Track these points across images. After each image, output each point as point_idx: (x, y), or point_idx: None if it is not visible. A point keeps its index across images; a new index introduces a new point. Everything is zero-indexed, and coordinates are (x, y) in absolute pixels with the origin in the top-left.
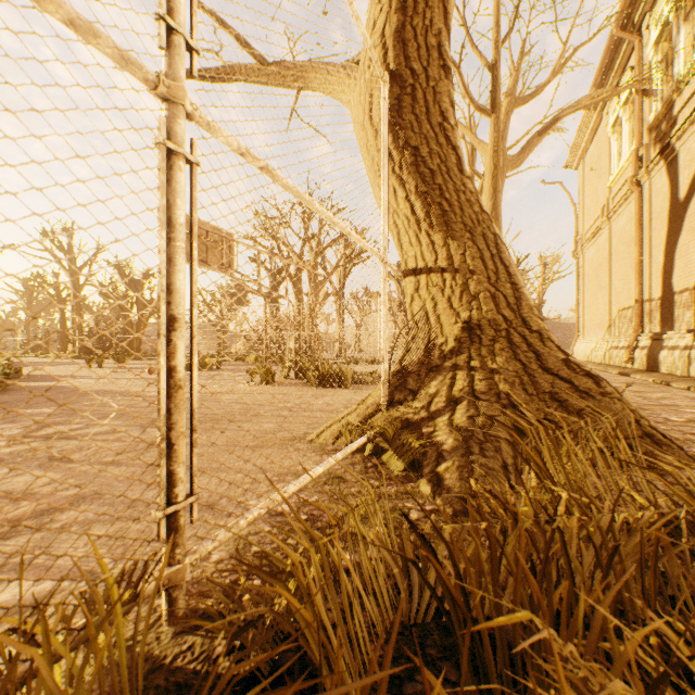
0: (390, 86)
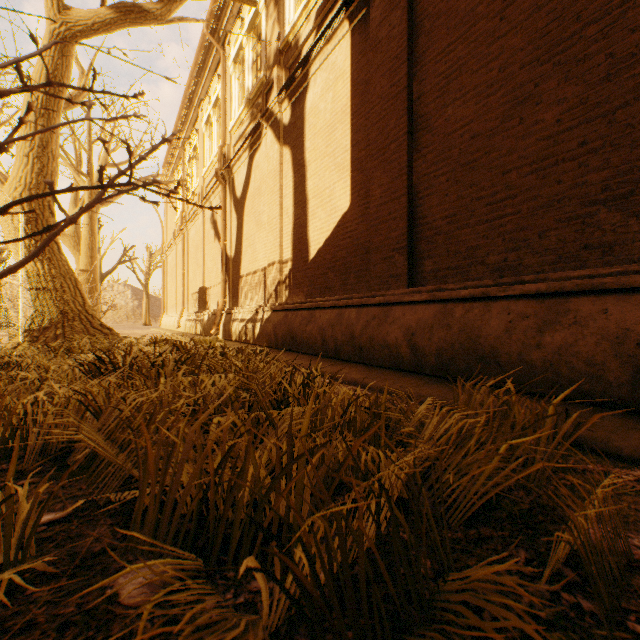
0: (25, 215)
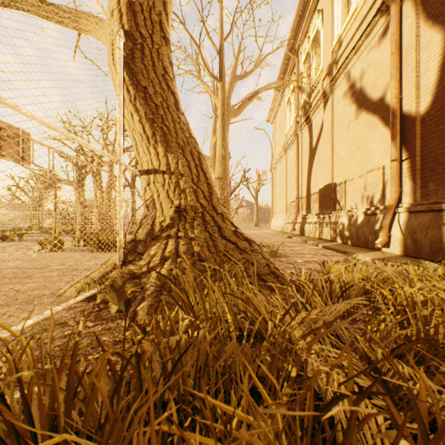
0: (125, 40)
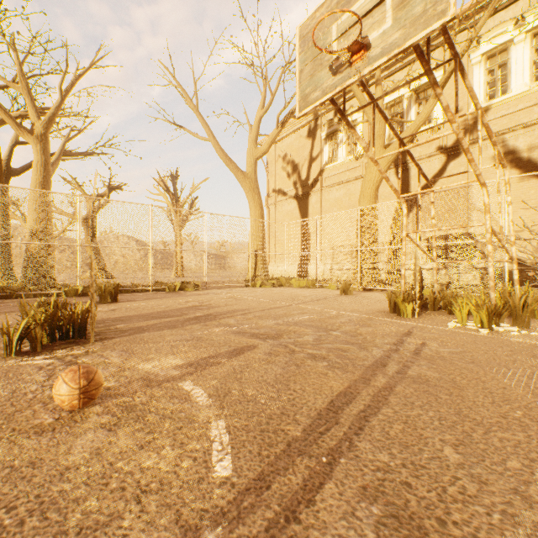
0: None
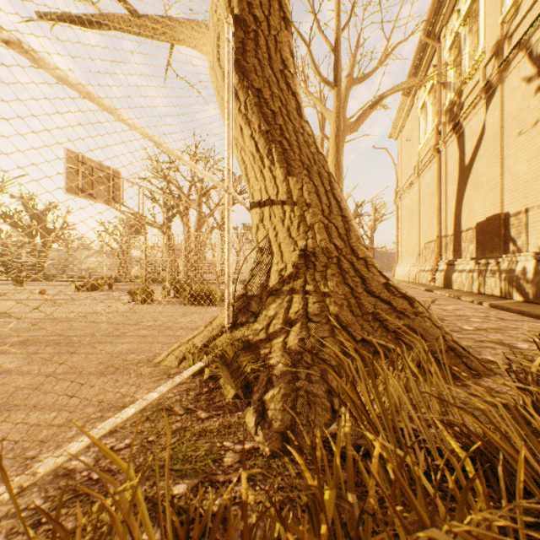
0: (235, 29)
